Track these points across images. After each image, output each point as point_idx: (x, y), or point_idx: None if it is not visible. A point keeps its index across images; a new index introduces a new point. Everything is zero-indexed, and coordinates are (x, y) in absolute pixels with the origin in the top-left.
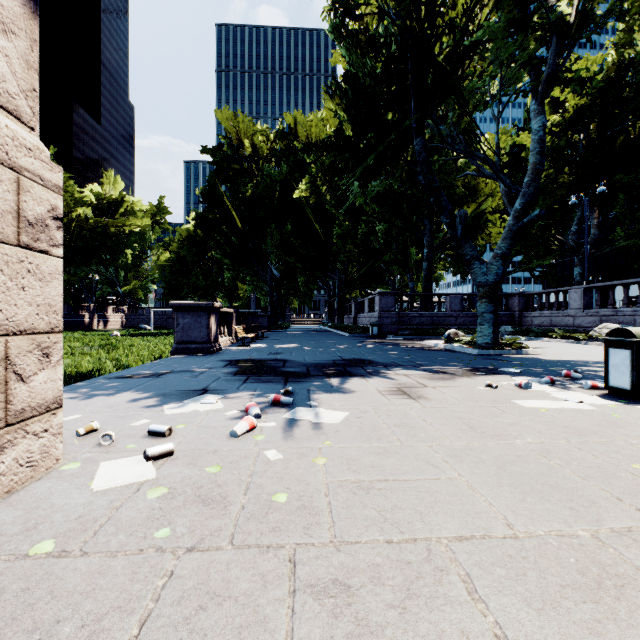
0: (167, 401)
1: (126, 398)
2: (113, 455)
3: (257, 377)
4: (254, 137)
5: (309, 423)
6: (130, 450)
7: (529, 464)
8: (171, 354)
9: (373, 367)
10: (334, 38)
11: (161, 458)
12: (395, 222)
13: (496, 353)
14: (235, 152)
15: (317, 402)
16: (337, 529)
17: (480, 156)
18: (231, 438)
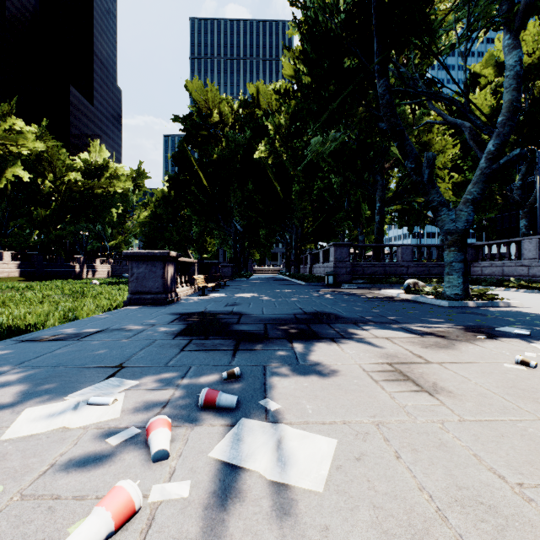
0: (44, 394)
1: None
2: None
3: (201, 341)
4: (219, 106)
5: (260, 484)
6: None
7: None
8: (125, 305)
9: (342, 324)
10: None
11: None
12: (349, 178)
13: (468, 305)
14: (202, 120)
15: (277, 401)
16: None
17: (447, 98)
18: None
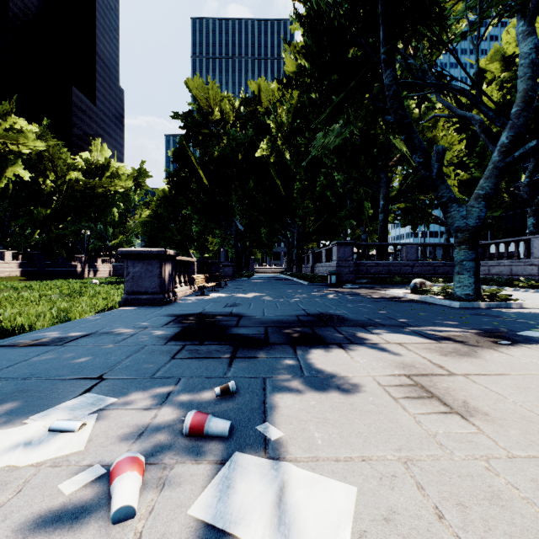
0: (1, 416)
1: None
2: None
3: (195, 346)
4: (220, 104)
5: None
6: None
7: None
8: (120, 305)
9: (349, 328)
10: None
11: None
12: (352, 175)
13: (481, 306)
14: (203, 118)
15: (278, 426)
16: None
17: (457, 89)
18: None
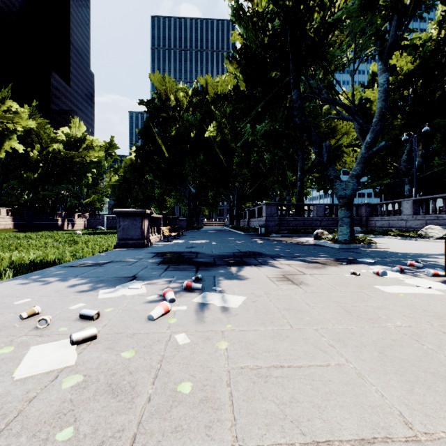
0: (103, 286)
1: (71, 284)
2: (45, 338)
3: (175, 266)
4: (177, 93)
5: (214, 307)
6: (61, 333)
7: (406, 349)
8: (114, 248)
9: (263, 258)
10: (234, 18)
11: (85, 342)
12: (277, 153)
13: (352, 247)
14: (163, 104)
15: (221, 287)
16: (238, 429)
17: (340, 103)
18: (148, 321)
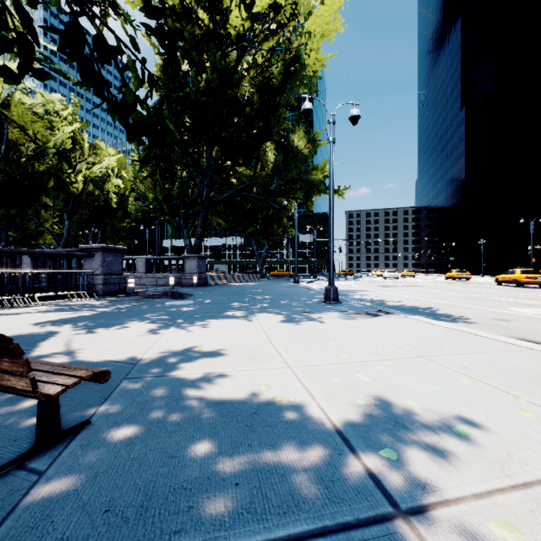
0: None
1: None
2: None
3: None
4: None
5: None
6: None
7: None
8: None
9: None
10: None
11: None
12: None
13: None
14: None
15: None
16: None
17: (46, 227)
18: None
